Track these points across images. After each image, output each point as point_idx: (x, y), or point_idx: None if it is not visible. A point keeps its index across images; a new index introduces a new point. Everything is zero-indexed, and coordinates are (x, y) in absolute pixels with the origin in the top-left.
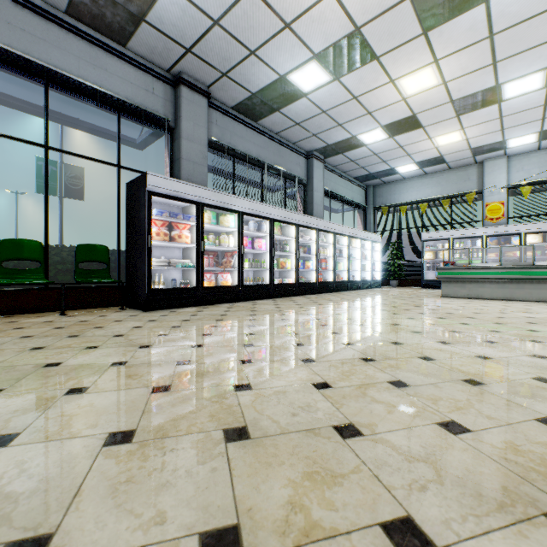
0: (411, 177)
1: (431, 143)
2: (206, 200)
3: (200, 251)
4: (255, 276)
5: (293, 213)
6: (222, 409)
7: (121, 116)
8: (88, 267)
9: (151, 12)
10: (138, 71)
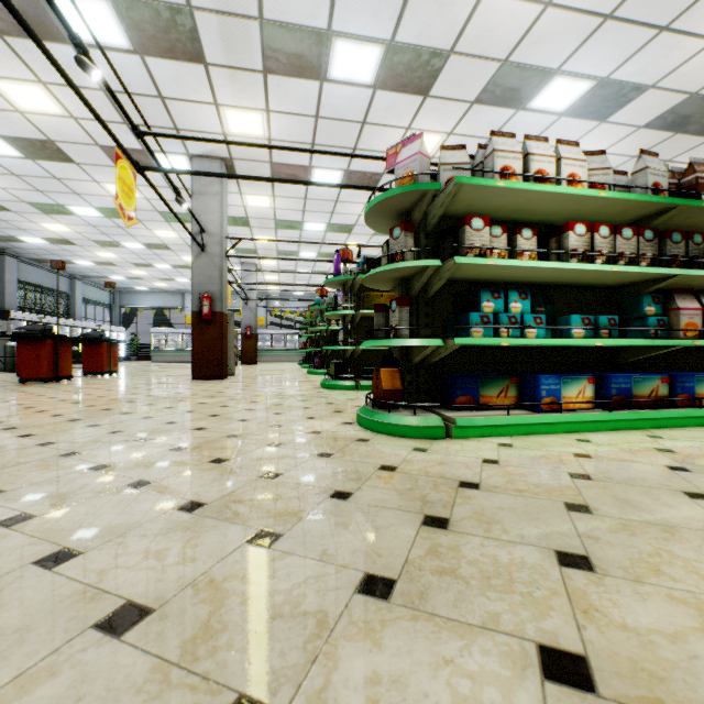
0: (147, 291)
1: (153, 284)
2: (31, 319)
3: None
4: None
5: (70, 320)
6: None
7: None
8: None
9: (11, 242)
10: None
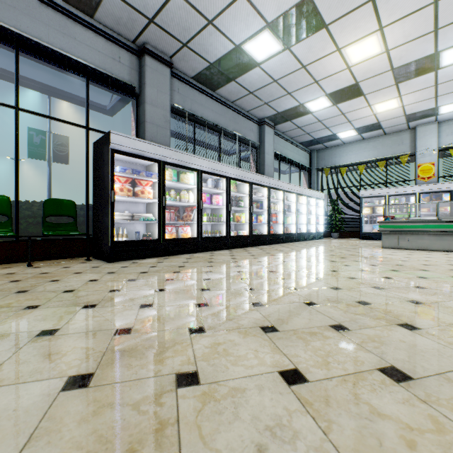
0: (350, 142)
1: (370, 110)
2: (167, 158)
3: (161, 206)
4: (213, 229)
5: (247, 172)
6: (150, 433)
7: (90, 83)
8: (58, 221)
9: None
10: (105, 41)
